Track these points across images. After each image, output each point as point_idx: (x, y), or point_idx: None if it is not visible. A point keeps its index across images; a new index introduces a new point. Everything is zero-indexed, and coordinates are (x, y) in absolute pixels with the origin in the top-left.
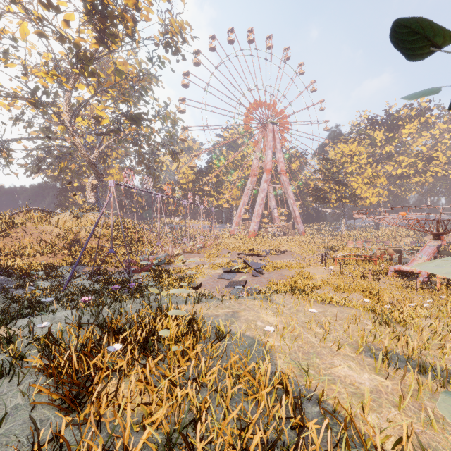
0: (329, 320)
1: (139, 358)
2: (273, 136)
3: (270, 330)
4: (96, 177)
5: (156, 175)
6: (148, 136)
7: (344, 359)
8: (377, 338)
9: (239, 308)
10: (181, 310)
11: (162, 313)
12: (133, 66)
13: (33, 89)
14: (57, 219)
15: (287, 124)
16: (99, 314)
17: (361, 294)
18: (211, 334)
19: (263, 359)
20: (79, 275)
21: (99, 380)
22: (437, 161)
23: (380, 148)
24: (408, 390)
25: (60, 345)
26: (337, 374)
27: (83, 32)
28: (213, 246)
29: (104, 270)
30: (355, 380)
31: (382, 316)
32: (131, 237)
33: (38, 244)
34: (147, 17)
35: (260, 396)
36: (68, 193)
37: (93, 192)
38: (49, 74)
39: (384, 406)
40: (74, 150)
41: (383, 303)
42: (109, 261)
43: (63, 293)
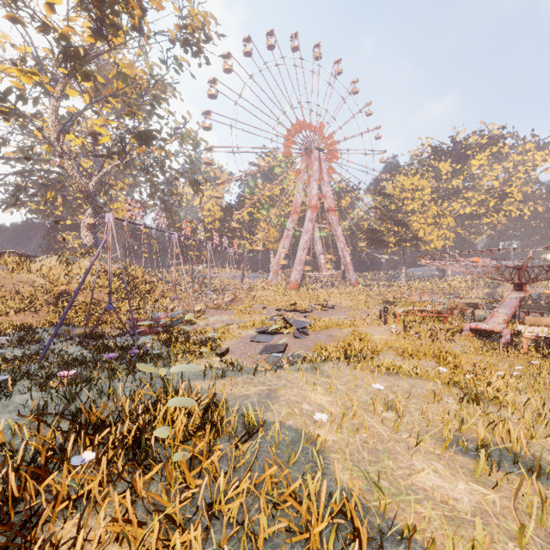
0: (399, 399)
1: (124, 471)
2: (319, 165)
3: (323, 420)
4: (93, 211)
5: (174, 210)
6: (162, 160)
7: (427, 459)
8: (464, 423)
9: (278, 384)
10: (195, 391)
11: (167, 395)
12: (142, 70)
13: (3, 91)
14: (39, 266)
15: (336, 151)
16: (77, 398)
17: (434, 361)
18: (238, 425)
19: (313, 464)
20: (65, 340)
21: (52, 514)
22: (512, 199)
23: (445, 182)
24: (524, 508)
25: (3, 452)
26: (421, 485)
27: (73, 20)
28: (245, 300)
29: (100, 333)
30: (448, 495)
31: (466, 390)
32: (139, 289)
33: (12, 299)
34: (159, 4)
35: (312, 542)
36: (59, 233)
37: (90, 232)
38: (28, 74)
39: (497, 539)
40: (63, 176)
41: (462, 371)
42: (108, 320)
43: (38, 365)
